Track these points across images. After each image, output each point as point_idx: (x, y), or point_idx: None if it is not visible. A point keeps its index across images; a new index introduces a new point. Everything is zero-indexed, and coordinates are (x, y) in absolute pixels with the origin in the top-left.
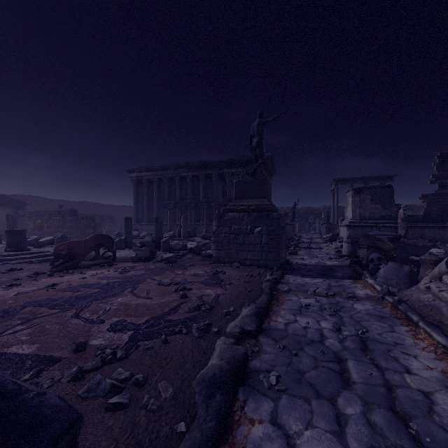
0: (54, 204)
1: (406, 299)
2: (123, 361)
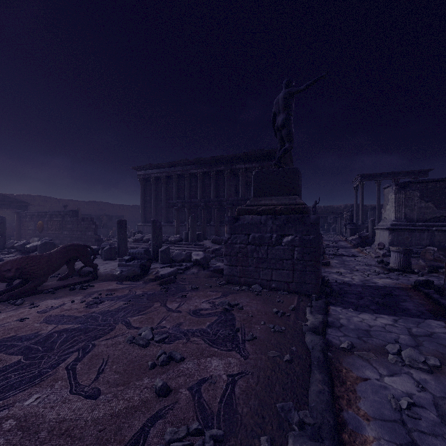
0: (63, 204)
1: None
2: None
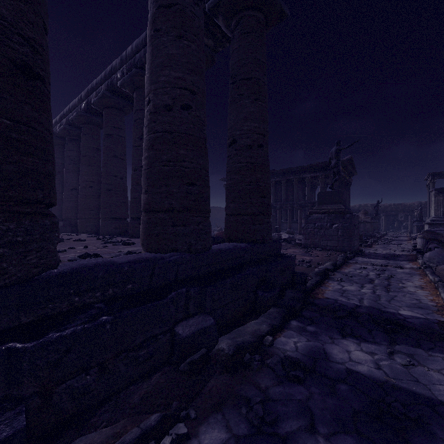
0: None
1: (434, 268)
2: None
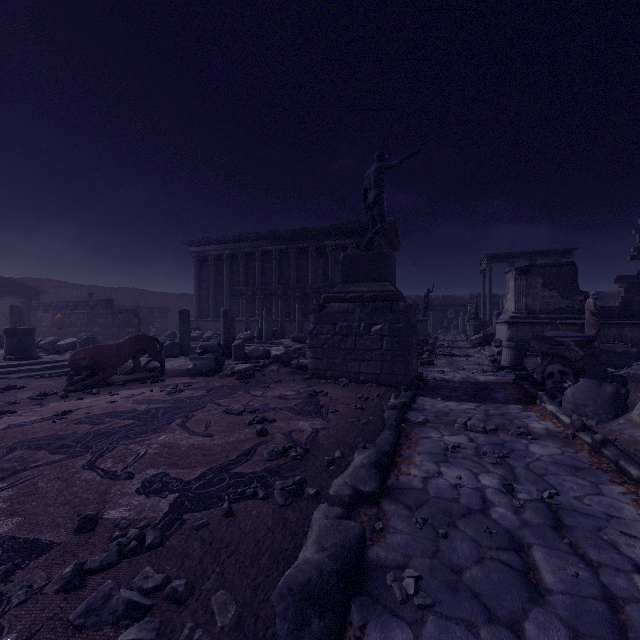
0: (82, 292)
1: (613, 438)
2: (155, 551)
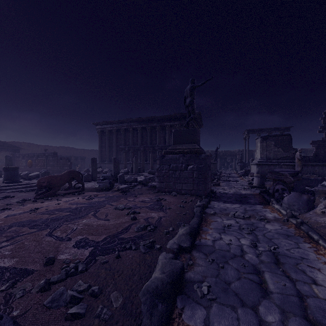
0: (41, 148)
1: (306, 221)
2: (83, 274)
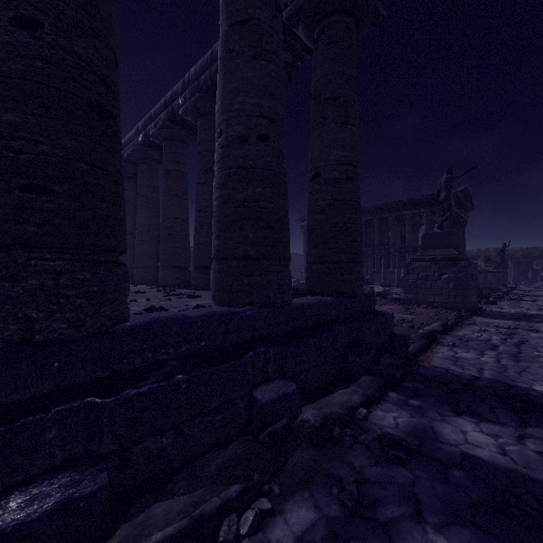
0: None
1: None
2: None
